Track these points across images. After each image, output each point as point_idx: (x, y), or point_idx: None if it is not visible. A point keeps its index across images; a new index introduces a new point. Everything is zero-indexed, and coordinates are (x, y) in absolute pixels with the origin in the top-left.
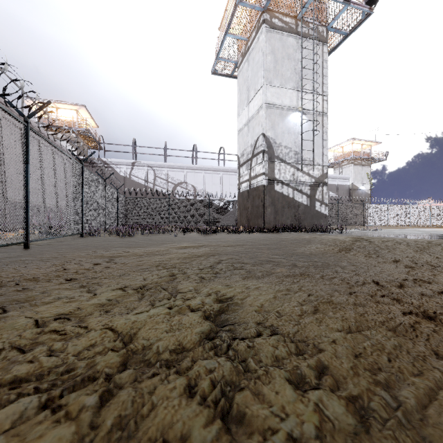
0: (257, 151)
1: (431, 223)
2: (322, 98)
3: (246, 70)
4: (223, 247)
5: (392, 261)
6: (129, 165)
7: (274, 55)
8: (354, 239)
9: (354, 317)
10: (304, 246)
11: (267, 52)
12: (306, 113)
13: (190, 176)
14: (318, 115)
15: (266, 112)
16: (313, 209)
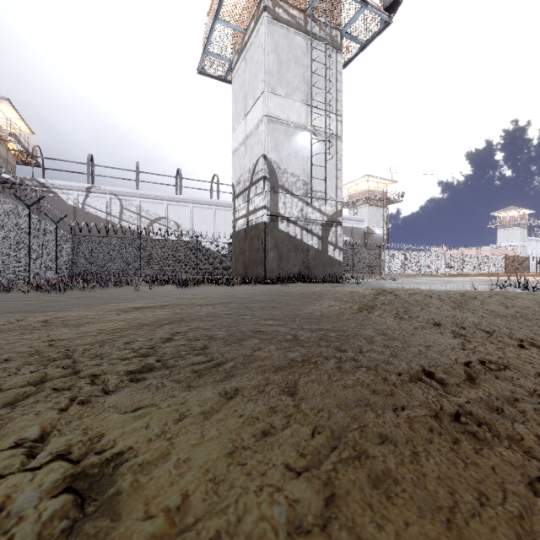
0: (257, 177)
1: (446, 271)
2: (336, 118)
3: (243, 72)
4: (196, 307)
5: (433, 326)
6: (81, 190)
7: (278, 54)
8: (375, 291)
9: None
10: (313, 303)
11: (269, 49)
12: (318, 135)
13: (172, 210)
14: (331, 139)
15: (267, 127)
16: (326, 254)
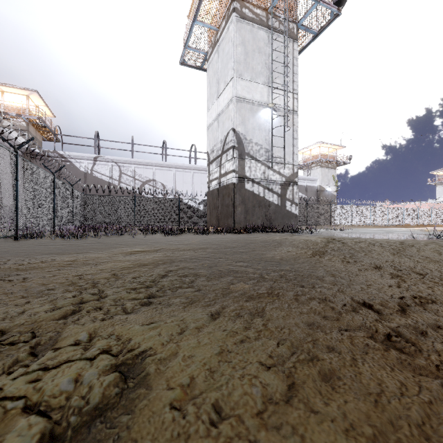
0: (227, 147)
1: (389, 223)
2: (293, 96)
3: (216, 62)
4: (182, 251)
5: (374, 268)
6: (90, 159)
7: (244, 46)
8: (326, 240)
9: (365, 414)
10: (274, 249)
11: (237, 42)
12: (277, 110)
13: (159, 174)
14: (288, 113)
15: (236, 106)
16: (284, 209)
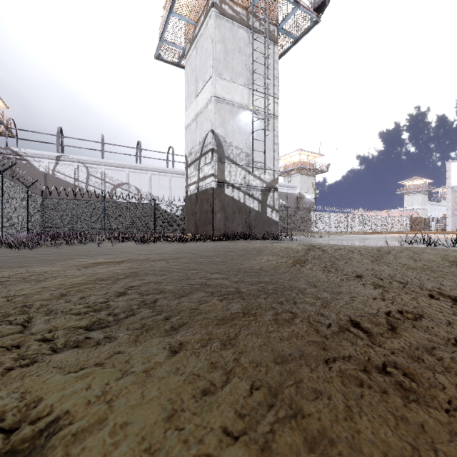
0: (206, 149)
1: (363, 230)
2: (274, 100)
3: (194, 59)
4: (151, 262)
5: (356, 278)
6: (52, 158)
7: (224, 44)
8: (306, 247)
9: None
10: (253, 257)
11: (217, 39)
12: (258, 114)
13: (133, 177)
14: (269, 117)
15: (215, 106)
16: (265, 215)
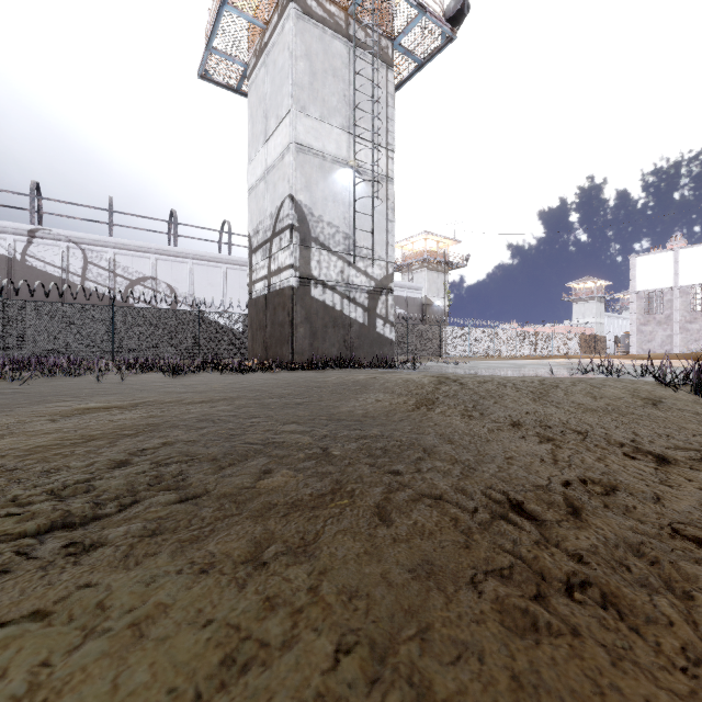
0: (282, 225)
1: (517, 353)
2: (387, 154)
3: (263, 82)
4: (185, 406)
5: (511, 427)
6: (20, 233)
7: (310, 62)
8: (436, 379)
9: None
10: (354, 396)
11: (298, 53)
12: (363, 174)
13: (162, 268)
14: (380, 180)
15: (296, 158)
16: (374, 330)
